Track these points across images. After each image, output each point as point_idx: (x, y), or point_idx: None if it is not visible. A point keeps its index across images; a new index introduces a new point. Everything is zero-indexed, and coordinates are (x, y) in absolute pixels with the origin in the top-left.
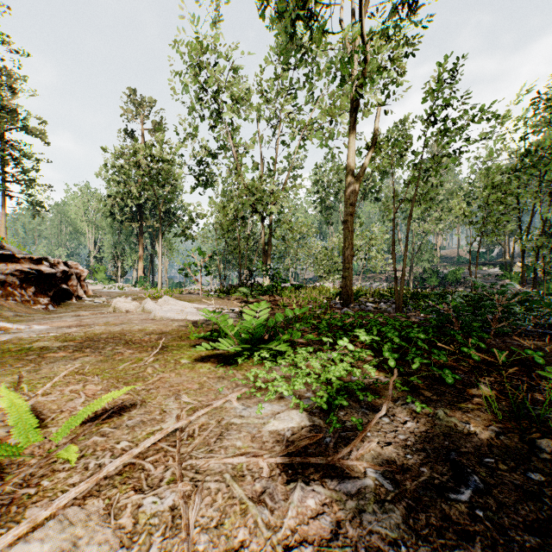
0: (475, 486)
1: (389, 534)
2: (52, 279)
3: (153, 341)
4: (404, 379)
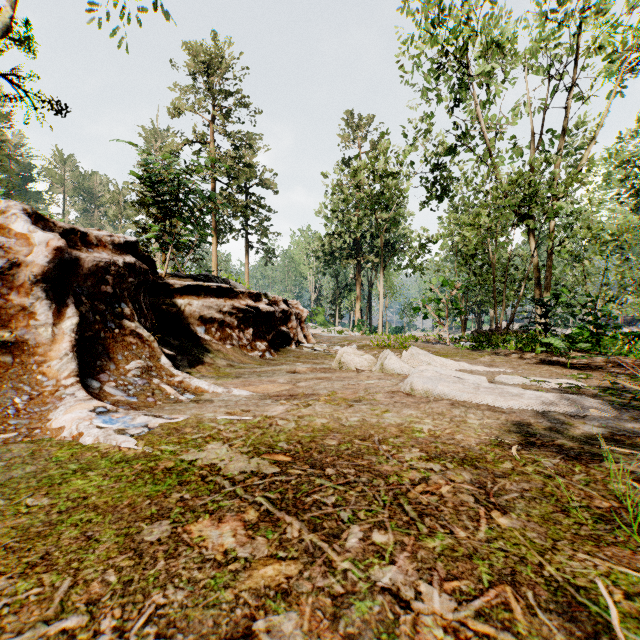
0: None
1: None
2: (270, 319)
3: (473, 509)
4: None
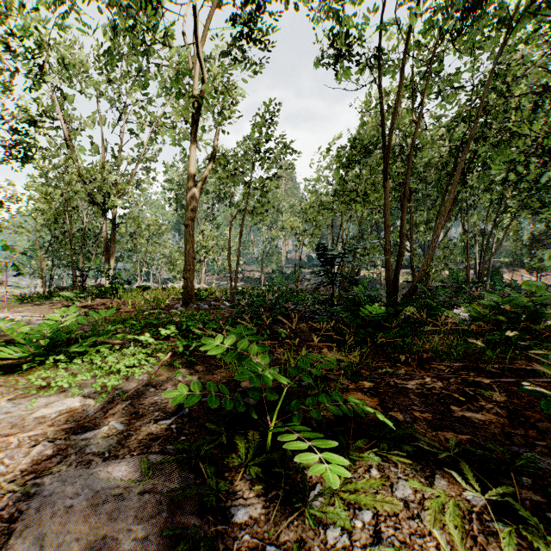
0: (182, 414)
1: (101, 451)
2: None
3: None
4: (188, 360)
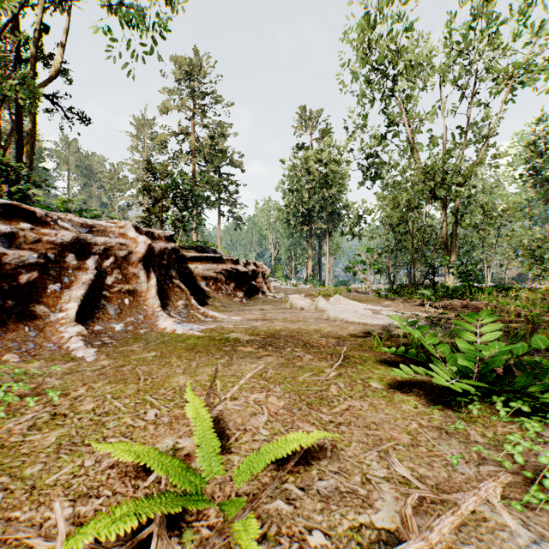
0: None
1: None
2: (245, 276)
3: (330, 346)
4: None
